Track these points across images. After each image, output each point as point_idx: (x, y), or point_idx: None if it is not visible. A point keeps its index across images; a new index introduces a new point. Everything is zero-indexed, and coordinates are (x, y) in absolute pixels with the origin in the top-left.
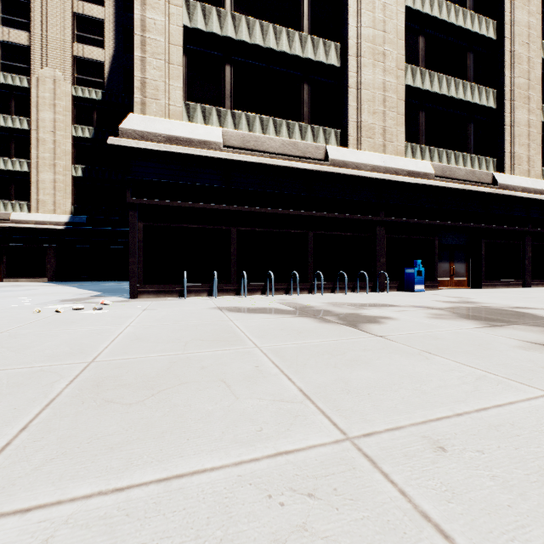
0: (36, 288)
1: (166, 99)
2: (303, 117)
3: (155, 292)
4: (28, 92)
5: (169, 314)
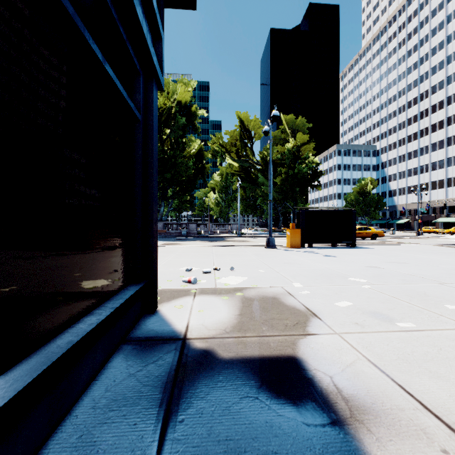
0: None
1: None
2: None
3: None
4: None
5: None
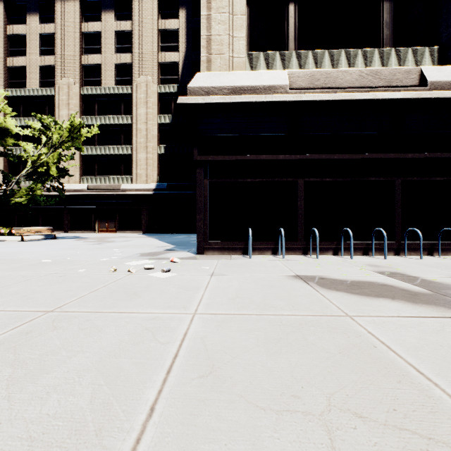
0: (131, 239)
1: (229, 52)
2: (382, 42)
3: (220, 249)
4: (131, 96)
5: (242, 286)
